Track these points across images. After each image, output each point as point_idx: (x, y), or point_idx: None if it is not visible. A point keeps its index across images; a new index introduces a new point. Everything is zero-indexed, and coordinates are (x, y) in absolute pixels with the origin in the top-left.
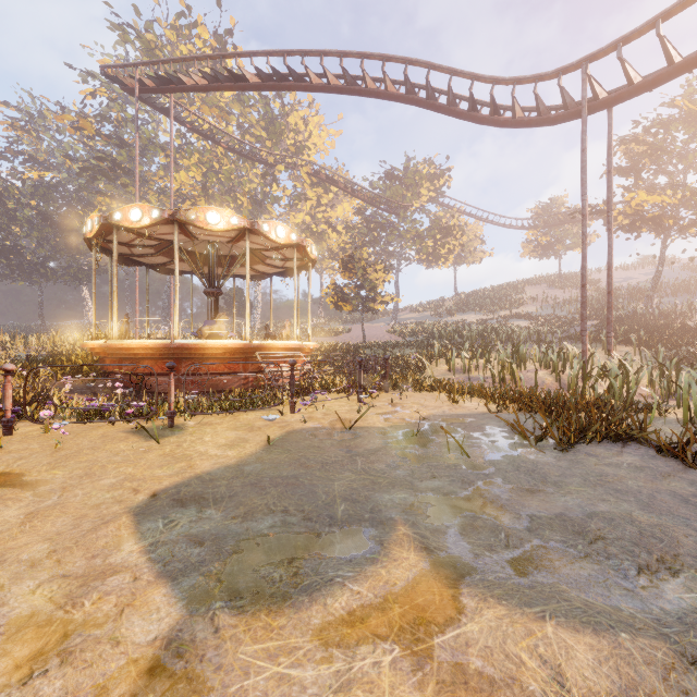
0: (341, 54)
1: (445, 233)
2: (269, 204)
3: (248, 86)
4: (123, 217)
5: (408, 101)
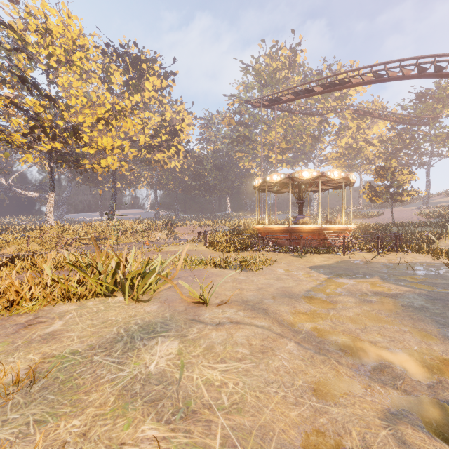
0: (371, 67)
1: None
2: (323, 138)
3: (315, 94)
4: (270, 178)
5: (420, 77)
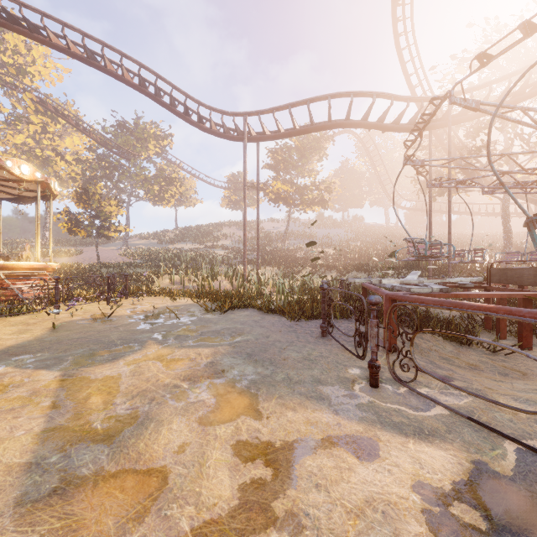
0: (83, 34)
1: (169, 182)
2: None
3: None
4: None
5: (141, 91)
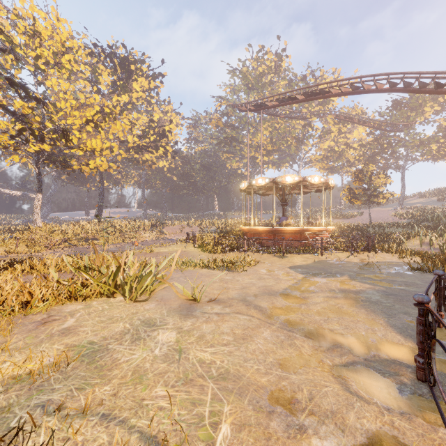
0: (348, 80)
1: None
2: (307, 141)
3: (298, 101)
4: (256, 182)
5: (392, 91)
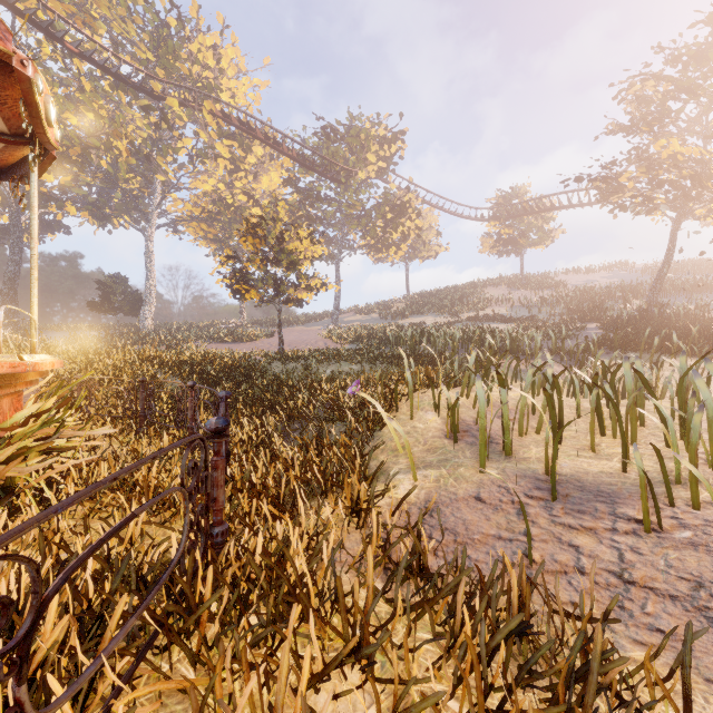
0: None
1: (399, 210)
2: (159, 156)
3: None
4: None
5: None
